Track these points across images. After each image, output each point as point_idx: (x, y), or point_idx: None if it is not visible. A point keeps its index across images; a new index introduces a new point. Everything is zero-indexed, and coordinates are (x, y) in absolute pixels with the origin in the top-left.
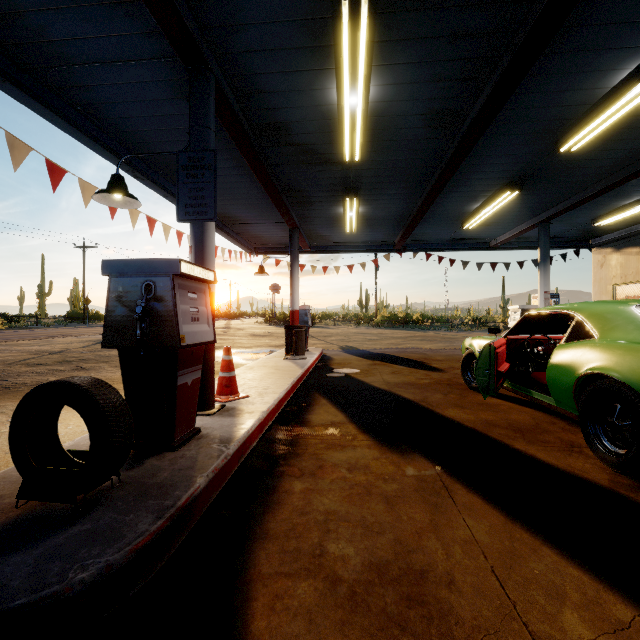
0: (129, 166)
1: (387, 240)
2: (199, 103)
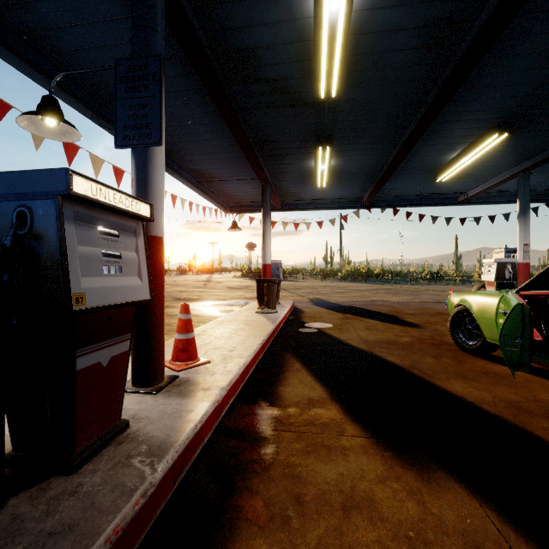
0: (92, 111)
1: (356, 196)
2: None
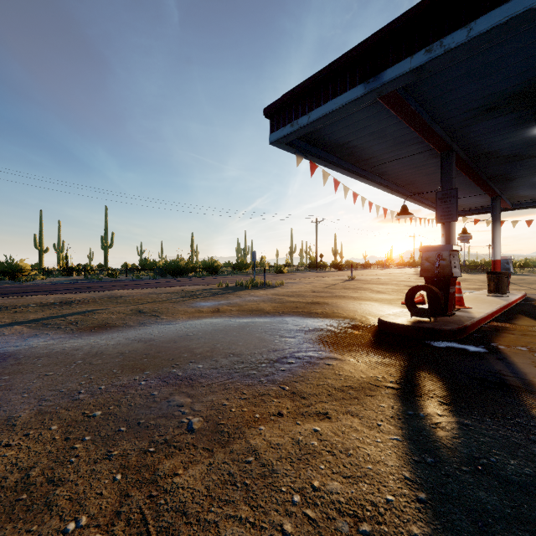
0: (391, 190)
1: None
2: (447, 168)
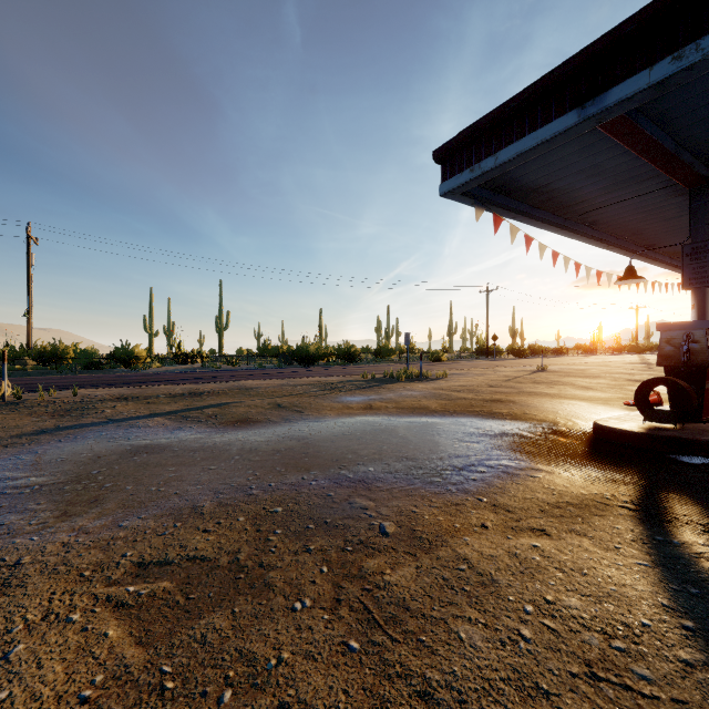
0: (606, 244)
1: None
2: (701, 210)
